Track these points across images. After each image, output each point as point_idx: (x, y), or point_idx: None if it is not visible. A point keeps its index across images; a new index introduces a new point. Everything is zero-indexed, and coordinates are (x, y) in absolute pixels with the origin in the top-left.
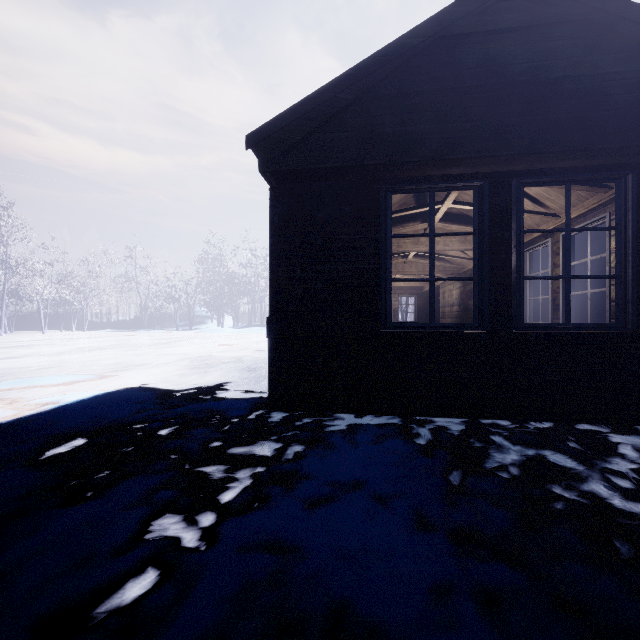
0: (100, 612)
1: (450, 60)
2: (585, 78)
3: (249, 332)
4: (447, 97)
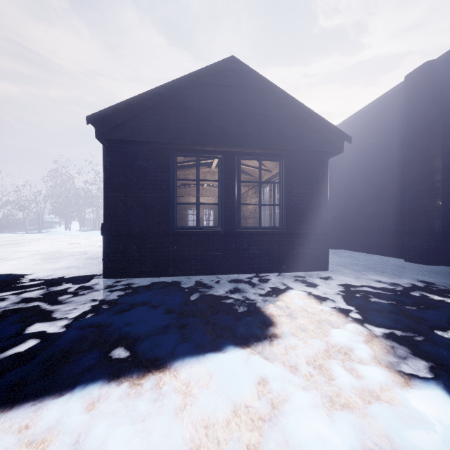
0: (9, 353)
1: (203, 94)
2: (262, 115)
3: (93, 234)
4: (202, 113)
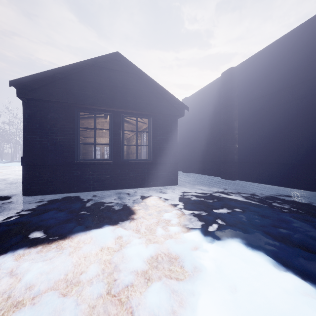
0: None
1: (98, 73)
2: (136, 90)
3: (12, 165)
4: (97, 85)
